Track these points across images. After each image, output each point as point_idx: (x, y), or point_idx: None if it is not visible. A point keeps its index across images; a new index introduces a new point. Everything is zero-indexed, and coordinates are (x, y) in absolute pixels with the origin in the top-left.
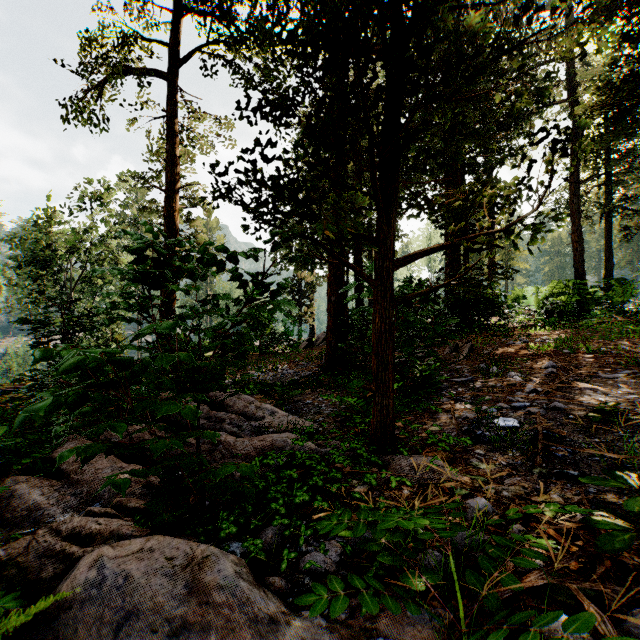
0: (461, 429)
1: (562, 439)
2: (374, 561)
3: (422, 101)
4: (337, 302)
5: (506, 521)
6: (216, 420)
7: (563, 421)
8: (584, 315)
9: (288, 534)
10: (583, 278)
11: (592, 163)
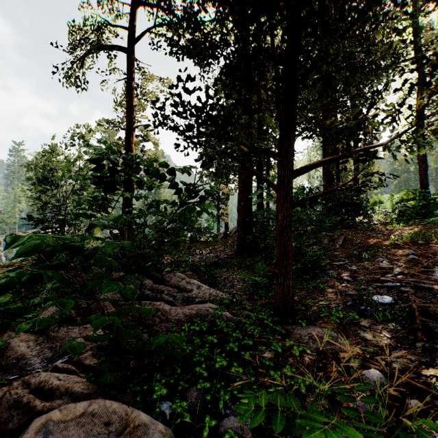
0: (346, 304)
1: (435, 316)
2: (287, 434)
3: (320, 36)
4: (245, 206)
5: (401, 394)
6: (157, 291)
7: (431, 299)
8: (427, 215)
9: (209, 399)
10: (426, 188)
11: (436, 101)
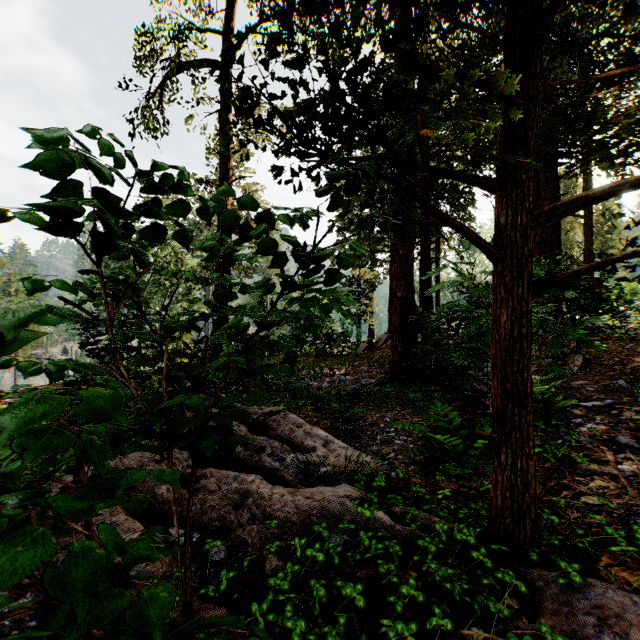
0: None
1: None
2: None
3: None
4: (404, 298)
5: None
6: (254, 448)
7: None
8: None
9: None
10: None
11: None
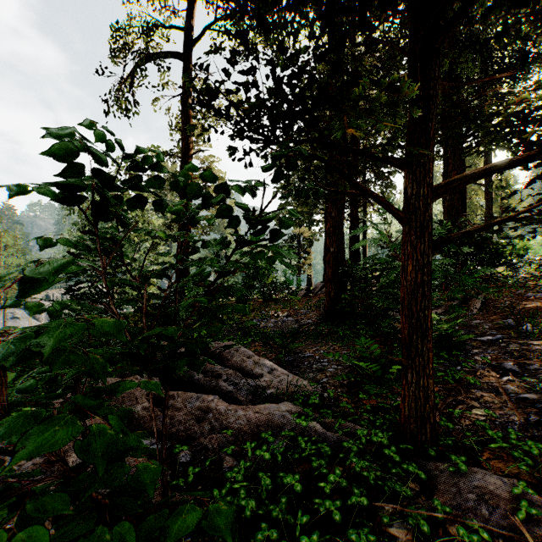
0: (526, 419)
1: None
2: None
3: None
4: (336, 253)
5: None
6: (212, 375)
7: None
8: None
9: None
10: None
11: None
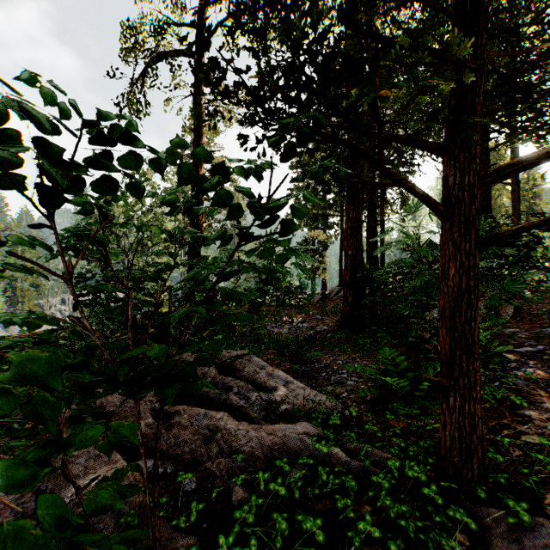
0: None
1: None
2: None
3: None
4: (354, 255)
5: None
6: (222, 387)
7: None
8: None
9: None
10: None
11: None
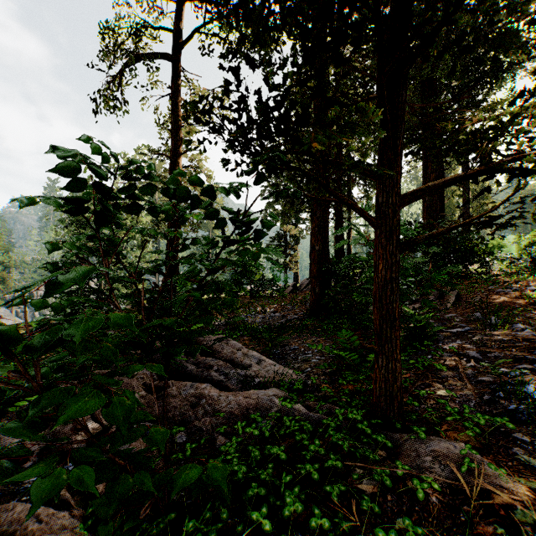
0: (481, 398)
1: None
2: None
3: None
4: (321, 251)
5: None
6: (204, 366)
7: None
8: None
9: None
10: None
11: None
